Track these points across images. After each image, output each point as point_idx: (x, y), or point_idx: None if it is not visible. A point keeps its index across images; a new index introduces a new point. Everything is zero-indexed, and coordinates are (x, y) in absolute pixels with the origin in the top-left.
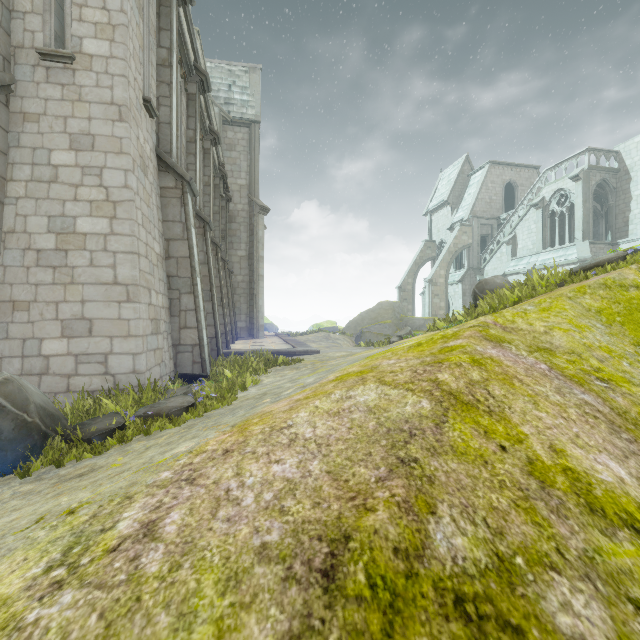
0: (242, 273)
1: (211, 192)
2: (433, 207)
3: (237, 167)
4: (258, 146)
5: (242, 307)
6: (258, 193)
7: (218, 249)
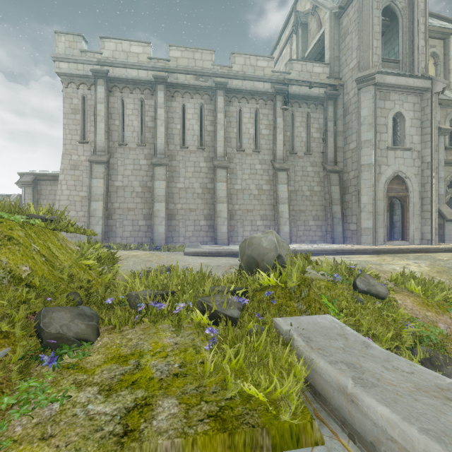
0: (353, 168)
1: (223, 126)
2: None
3: (349, 51)
4: (368, 2)
5: (353, 207)
6: (368, 61)
7: (215, 168)
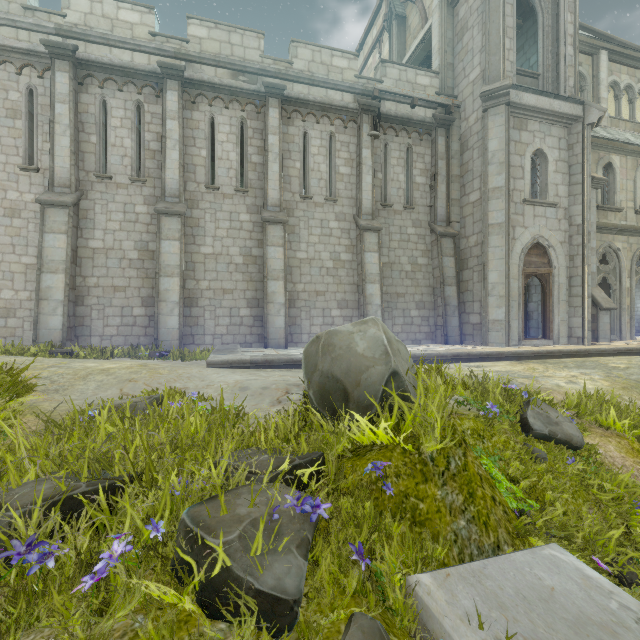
0: (475, 230)
1: (277, 156)
2: None
3: (469, 55)
4: None
5: (475, 289)
6: (498, 70)
7: (264, 224)
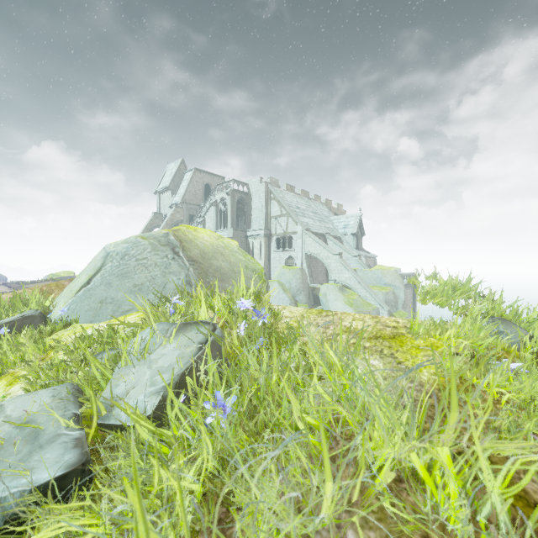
0: None
1: None
2: (160, 189)
3: None
4: None
5: None
6: None
7: None
